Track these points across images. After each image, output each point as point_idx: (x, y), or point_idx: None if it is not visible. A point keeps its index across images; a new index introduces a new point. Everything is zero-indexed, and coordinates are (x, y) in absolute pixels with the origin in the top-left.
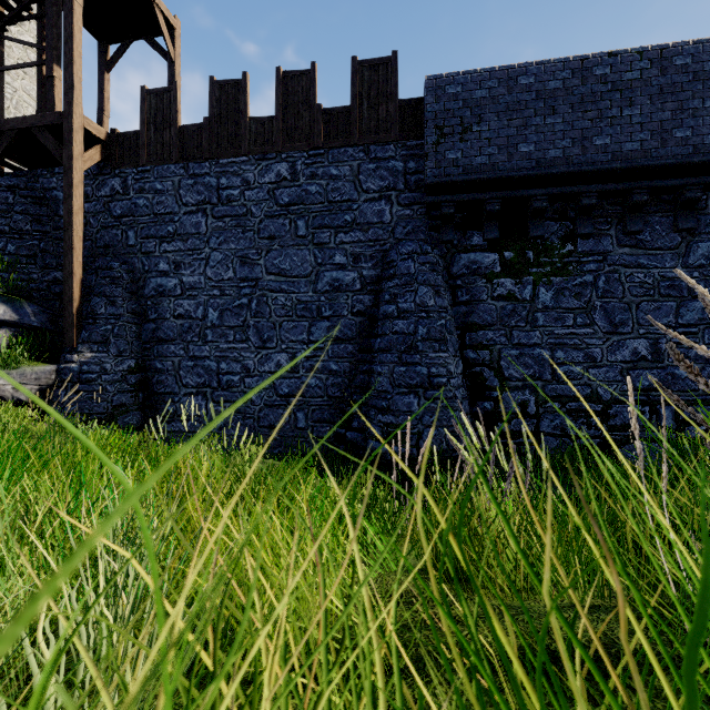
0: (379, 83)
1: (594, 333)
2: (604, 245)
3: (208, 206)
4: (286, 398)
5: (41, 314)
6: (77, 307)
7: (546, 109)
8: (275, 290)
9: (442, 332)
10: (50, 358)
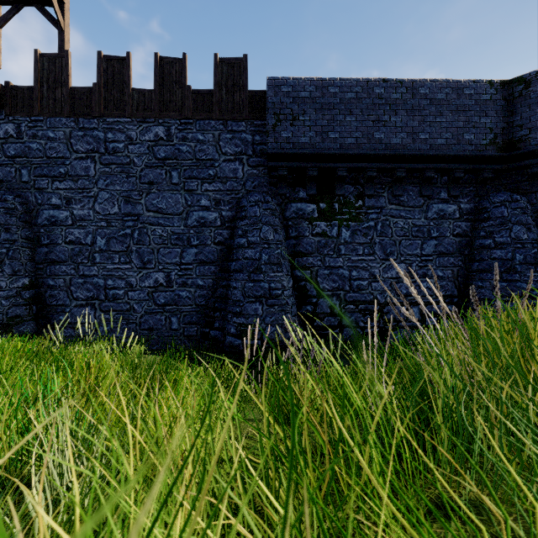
0: (235, 76)
1: (375, 259)
2: (380, 203)
3: (96, 155)
4: (163, 307)
5: None
6: None
7: (346, 110)
8: (154, 223)
9: (278, 258)
10: None
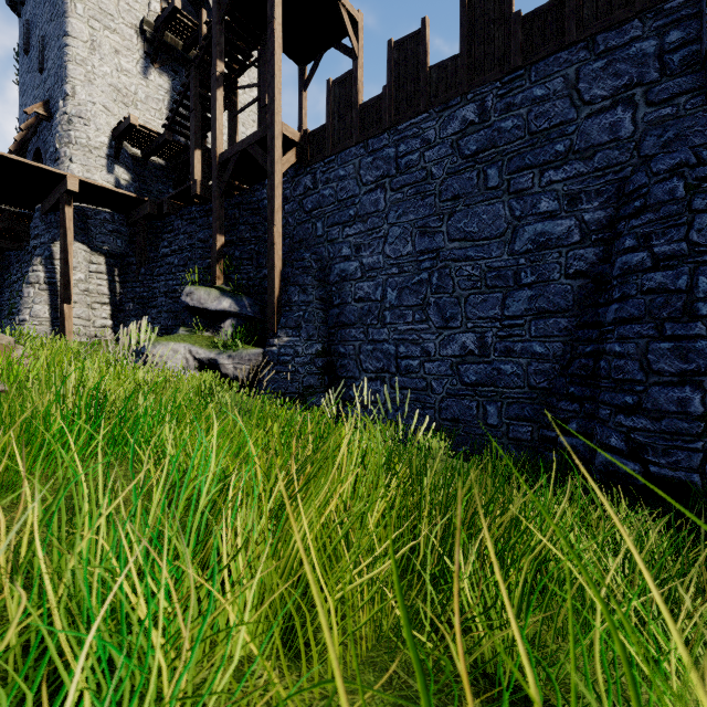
0: None
1: None
2: None
3: (386, 180)
4: (473, 388)
5: (254, 306)
6: (277, 297)
7: None
8: (459, 258)
9: None
10: (260, 343)
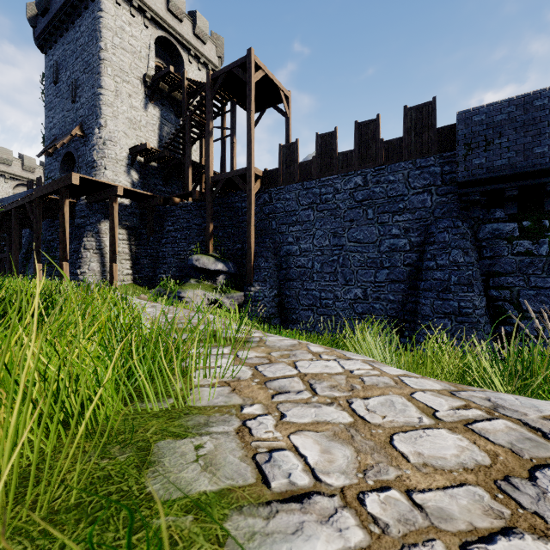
0: (423, 119)
1: None
2: None
3: (314, 205)
4: (360, 315)
5: (234, 266)
6: (252, 264)
7: None
8: (354, 251)
9: (469, 279)
10: (239, 289)
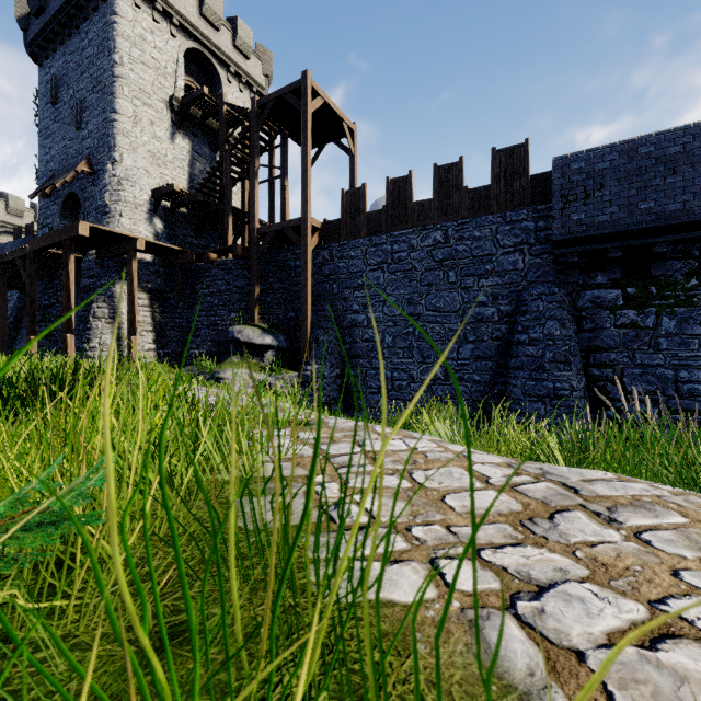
0: (514, 165)
1: None
2: None
3: (385, 265)
4: (440, 399)
5: (286, 340)
6: (309, 337)
7: (666, 171)
8: (432, 322)
9: (566, 356)
10: (292, 368)
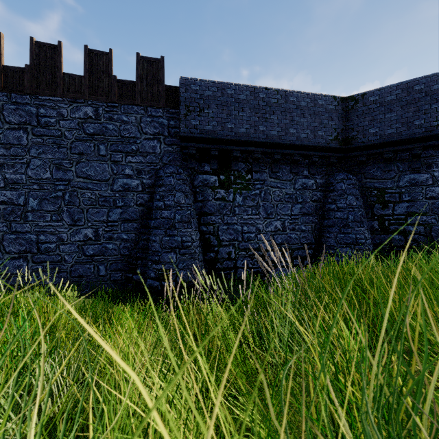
0: (153, 72)
1: (260, 218)
2: (264, 176)
3: (28, 126)
4: (92, 257)
5: None
6: None
7: (239, 108)
8: (83, 188)
9: (188, 217)
10: None
